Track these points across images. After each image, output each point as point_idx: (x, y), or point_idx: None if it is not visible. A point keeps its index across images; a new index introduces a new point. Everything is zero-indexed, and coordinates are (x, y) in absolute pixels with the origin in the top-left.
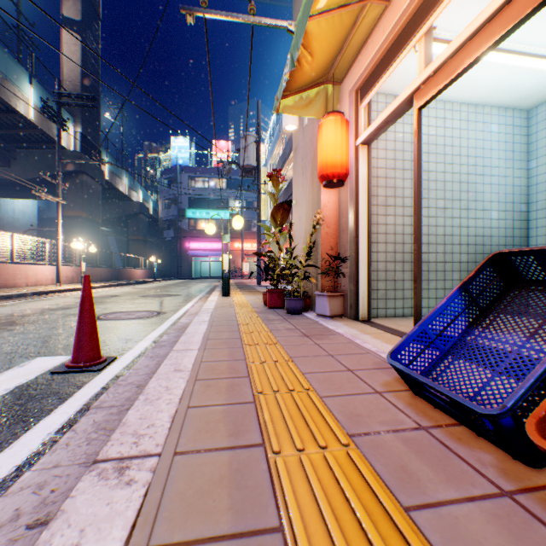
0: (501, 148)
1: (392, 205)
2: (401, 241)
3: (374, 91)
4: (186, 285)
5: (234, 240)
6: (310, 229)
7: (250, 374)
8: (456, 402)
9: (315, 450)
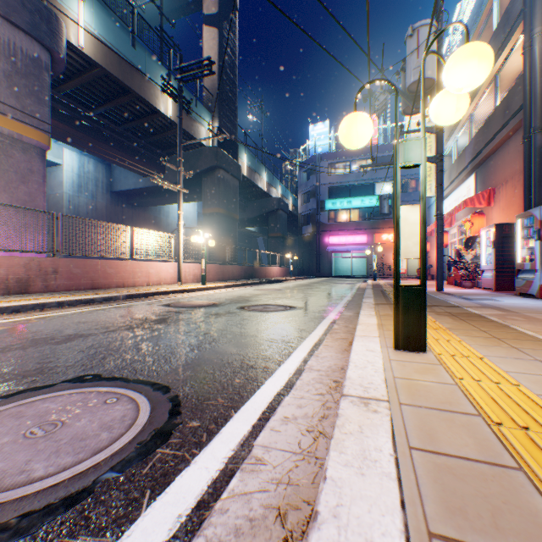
0: None
1: None
2: None
3: None
4: (320, 286)
5: (380, 230)
6: None
7: None
8: None
9: None
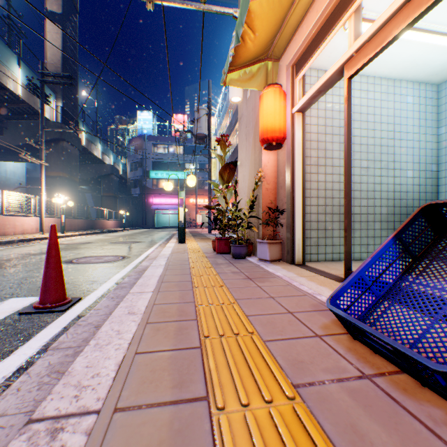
0: (415, 117)
1: (323, 164)
2: (331, 195)
3: (309, 65)
4: (149, 233)
5: (189, 196)
6: (253, 186)
7: (198, 316)
8: (404, 354)
9: (260, 405)
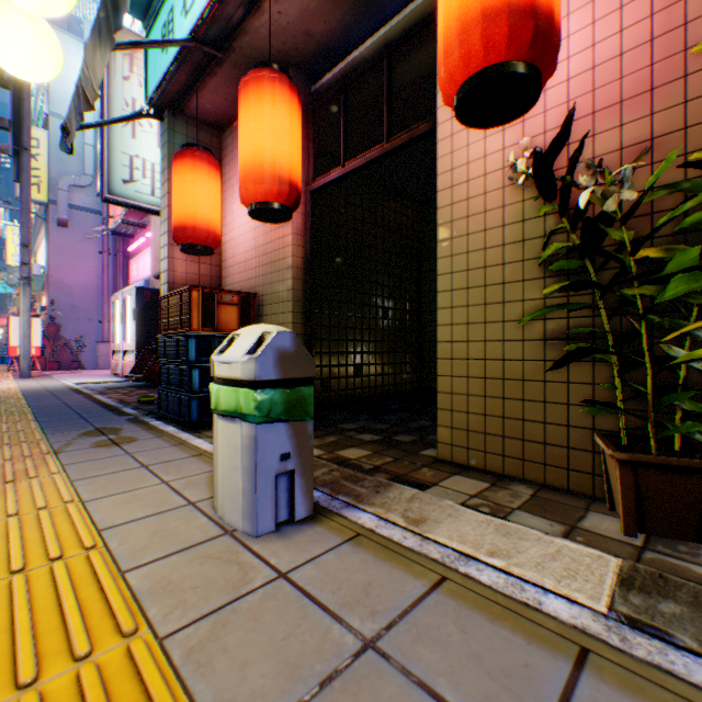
0: None
1: None
2: None
3: None
4: None
5: (8, 315)
6: None
7: None
8: None
9: None
